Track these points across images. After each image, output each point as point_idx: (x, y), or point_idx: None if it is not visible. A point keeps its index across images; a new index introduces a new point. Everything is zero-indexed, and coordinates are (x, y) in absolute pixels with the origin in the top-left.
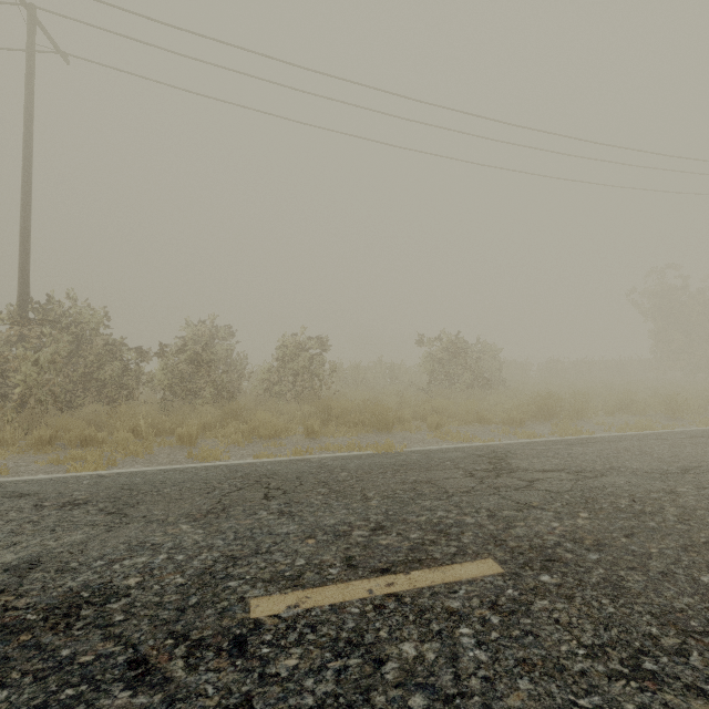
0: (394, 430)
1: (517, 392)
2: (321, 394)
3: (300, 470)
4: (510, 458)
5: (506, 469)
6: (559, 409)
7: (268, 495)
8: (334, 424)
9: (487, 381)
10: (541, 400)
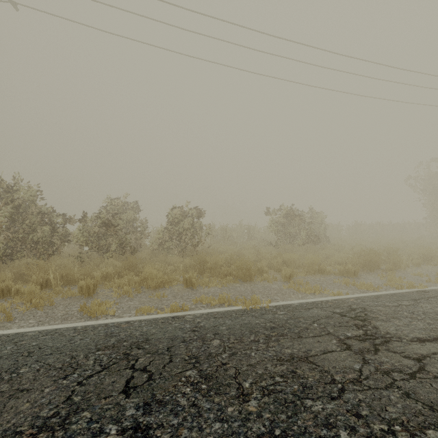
0: (256, 280)
1: (341, 247)
2: (200, 248)
3: (173, 335)
4: (371, 318)
5: (378, 336)
6: (380, 261)
7: (129, 384)
8: (208, 275)
9: (318, 239)
10: (366, 255)
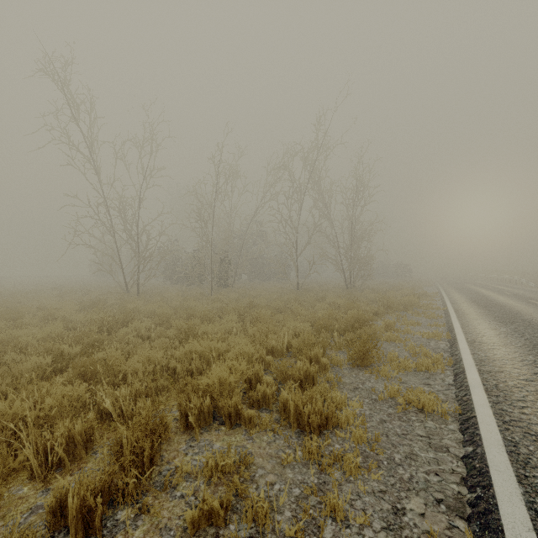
0: None
1: None
2: None
3: None
4: None
5: None
6: None
7: None
8: None
9: None
10: None
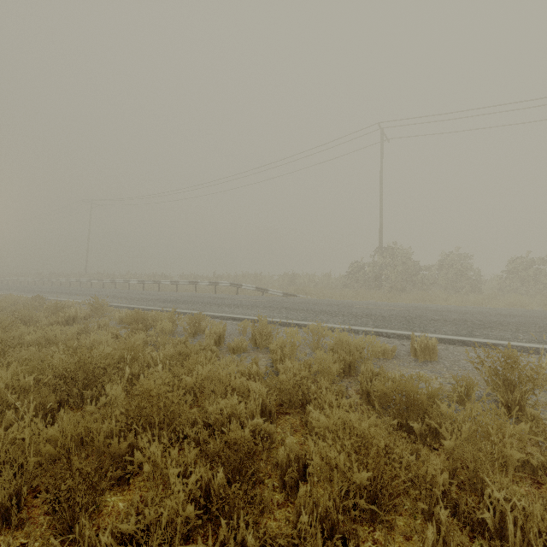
0: None
1: None
2: None
3: None
4: None
5: None
6: None
7: (546, 312)
8: None
9: None
10: None
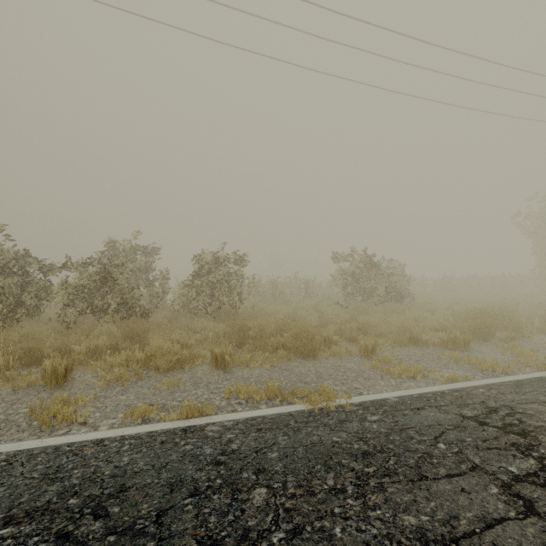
0: (321, 355)
1: (433, 306)
2: (240, 309)
3: (176, 474)
4: (534, 429)
5: None
6: (495, 327)
7: None
8: (250, 348)
9: (402, 295)
10: (475, 317)
